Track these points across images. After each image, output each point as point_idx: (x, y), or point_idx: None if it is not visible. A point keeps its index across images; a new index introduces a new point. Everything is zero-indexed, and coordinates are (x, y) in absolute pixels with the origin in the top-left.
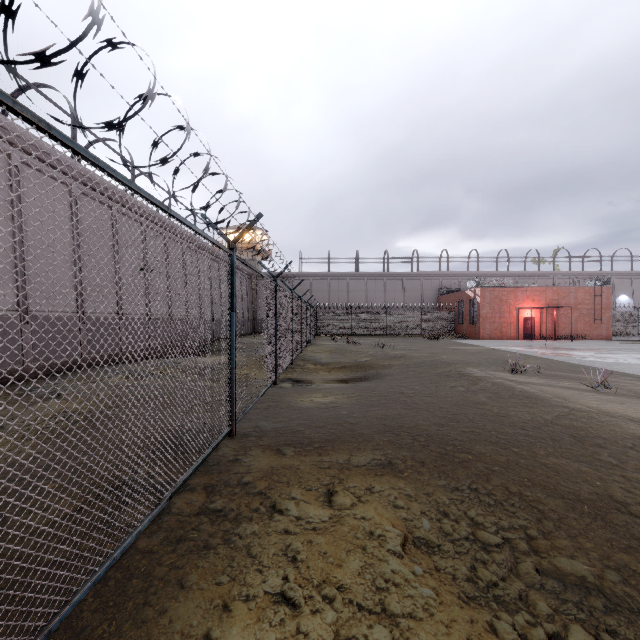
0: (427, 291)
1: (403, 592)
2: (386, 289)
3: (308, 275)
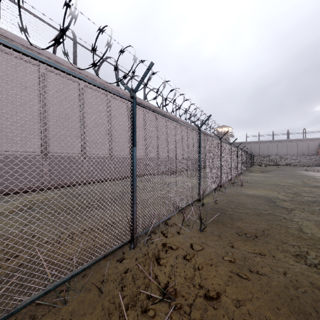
0: (311, 146)
1: (260, 174)
2: (287, 146)
3: (249, 142)
